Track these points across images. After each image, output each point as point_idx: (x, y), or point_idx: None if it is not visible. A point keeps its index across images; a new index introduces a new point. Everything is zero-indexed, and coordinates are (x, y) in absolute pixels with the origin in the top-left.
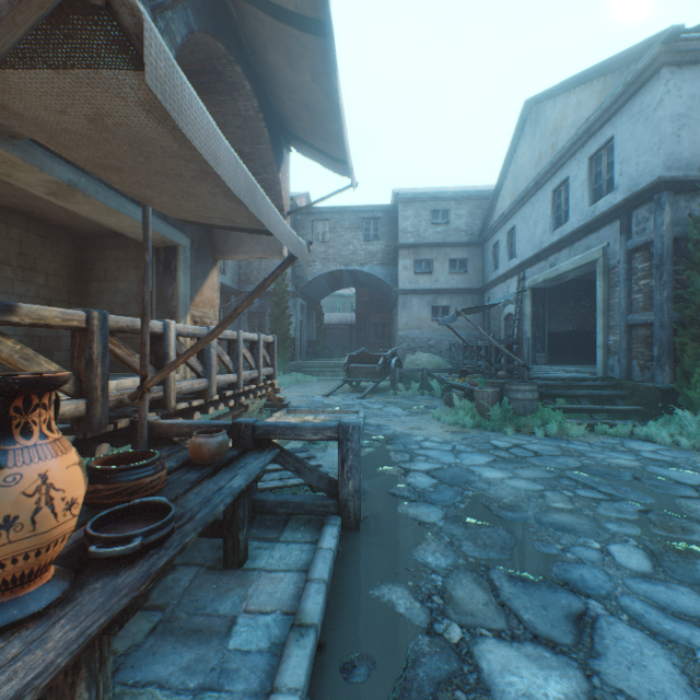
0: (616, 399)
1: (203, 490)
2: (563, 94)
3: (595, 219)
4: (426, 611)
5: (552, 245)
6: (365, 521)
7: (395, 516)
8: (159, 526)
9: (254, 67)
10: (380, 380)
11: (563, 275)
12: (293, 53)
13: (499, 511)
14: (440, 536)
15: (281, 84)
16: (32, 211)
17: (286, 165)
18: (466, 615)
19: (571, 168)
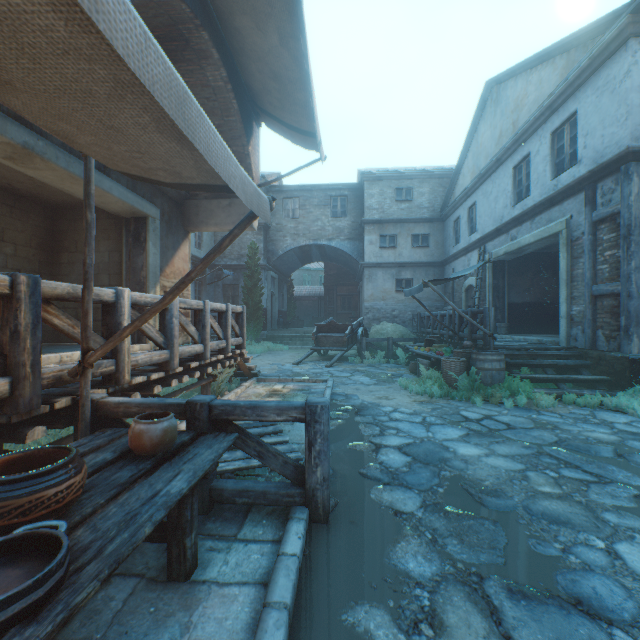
0: (581, 369)
1: (131, 498)
2: (525, 73)
3: (558, 192)
4: None
5: (514, 219)
6: (335, 510)
7: (368, 504)
8: (27, 588)
9: (221, 35)
10: (347, 348)
11: (525, 247)
12: (260, 14)
13: (482, 497)
14: (420, 531)
15: (249, 52)
16: None
17: (255, 139)
18: None
19: (533, 144)
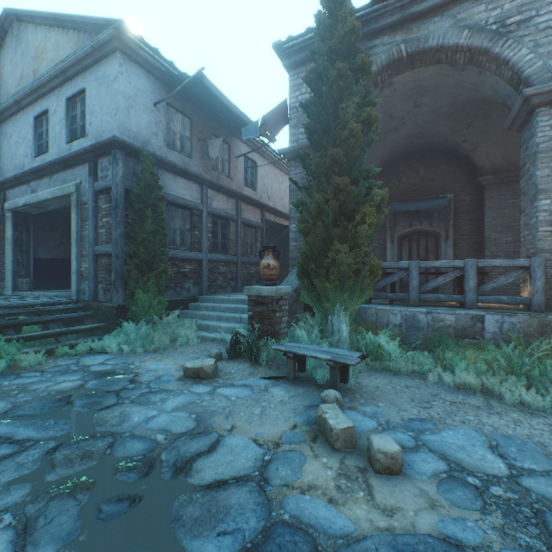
0: (85, 319)
1: None
2: (45, 27)
3: (71, 156)
4: None
5: (34, 170)
6: None
7: None
8: None
9: None
10: None
11: (46, 202)
12: None
13: None
14: None
15: None
16: None
17: None
18: None
19: (52, 102)
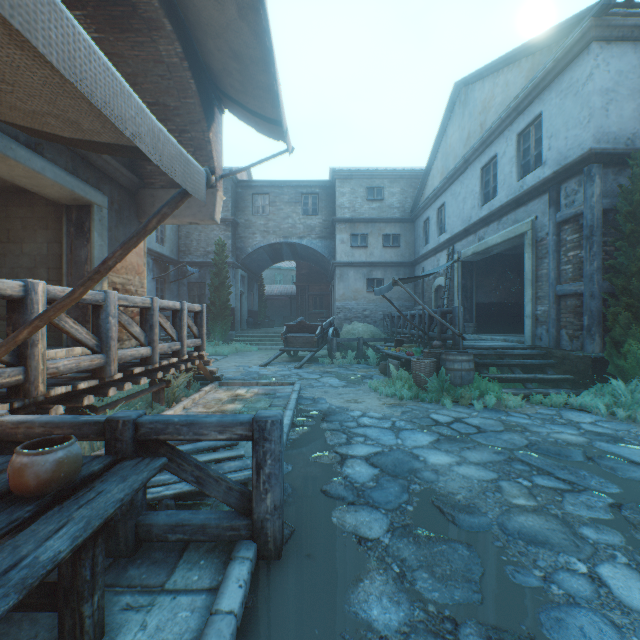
0: (546, 368)
1: None
2: (492, 75)
3: (524, 192)
4: None
5: (482, 219)
6: (290, 541)
7: (329, 530)
8: None
9: (175, 4)
10: (317, 349)
11: (492, 248)
12: None
13: (454, 515)
14: (386, 563)
15: (206, 25)
16: None
17: (218, 126)
18: None
19: (499, 146)
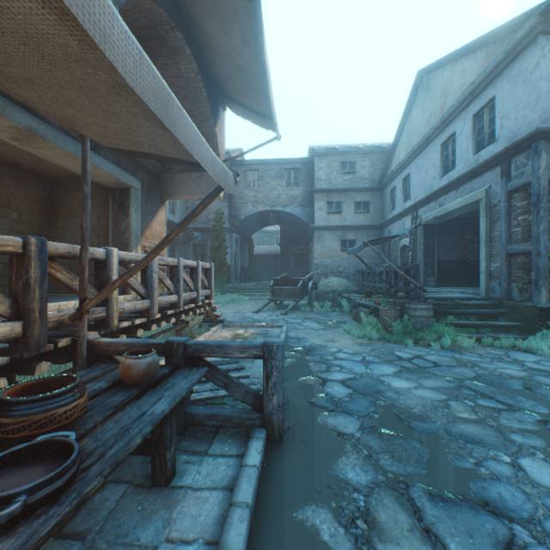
0: (498, 316)
1: (124, 417)
2: (451, 64)
3: (479, 165)
4: (350, 540)
5: (441, 188)
6: (288, 432)
7: (315, 427)
8: (50, 478)
9: (193, 34)
10: (299, 299)
11: (451, 213)
12: (225, 18)
13: (410, 421)
14: (358, 448)
15: (216, 49)
16: (5, 157)
17: (221, 121)
18: (392, 544)
19: (457, 125)
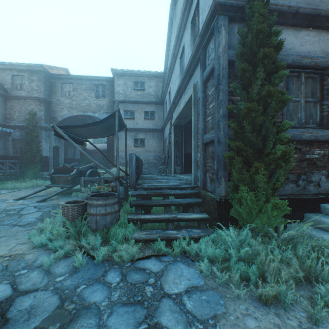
0: (194, 206)
1: None
2: None
3: (189, 62)
4: None
5: (177, 92)
6: None
7: None
8: None
9: None
10: (71, 185)
11: (183, 112)
12: None
13: None
14: None
15: None
16: None
17: None
18: None
19: (185, 36)
